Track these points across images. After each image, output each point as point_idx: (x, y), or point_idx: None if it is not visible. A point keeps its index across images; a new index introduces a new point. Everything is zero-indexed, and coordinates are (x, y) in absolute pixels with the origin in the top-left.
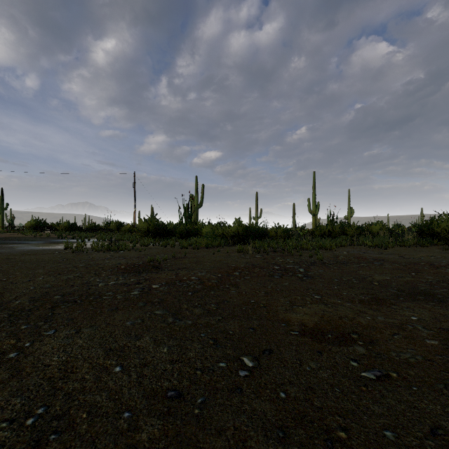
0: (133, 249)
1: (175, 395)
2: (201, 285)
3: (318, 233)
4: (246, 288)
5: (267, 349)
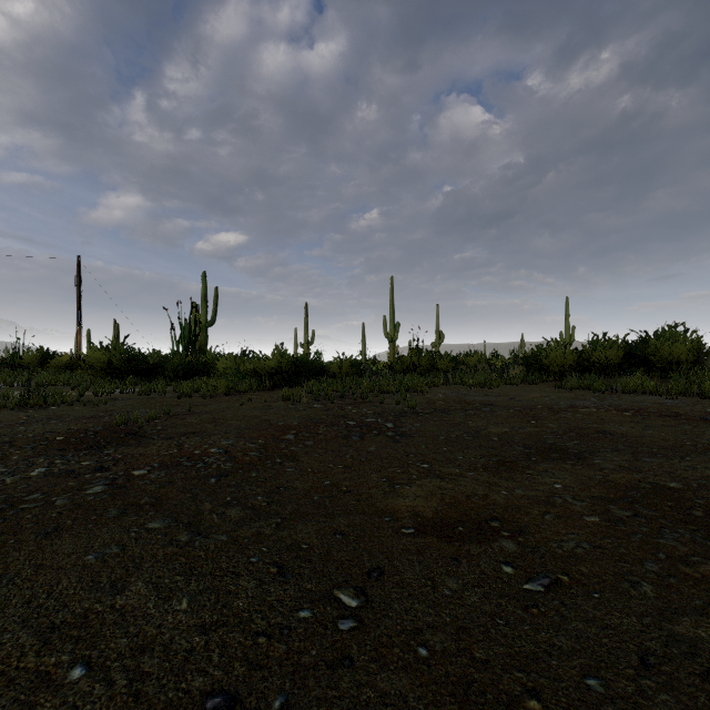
0: (79, 401)
1: (222, 704)
2: (232, 462)
3: (399, 368)
4: (312, 462)
5: (374, 567)
